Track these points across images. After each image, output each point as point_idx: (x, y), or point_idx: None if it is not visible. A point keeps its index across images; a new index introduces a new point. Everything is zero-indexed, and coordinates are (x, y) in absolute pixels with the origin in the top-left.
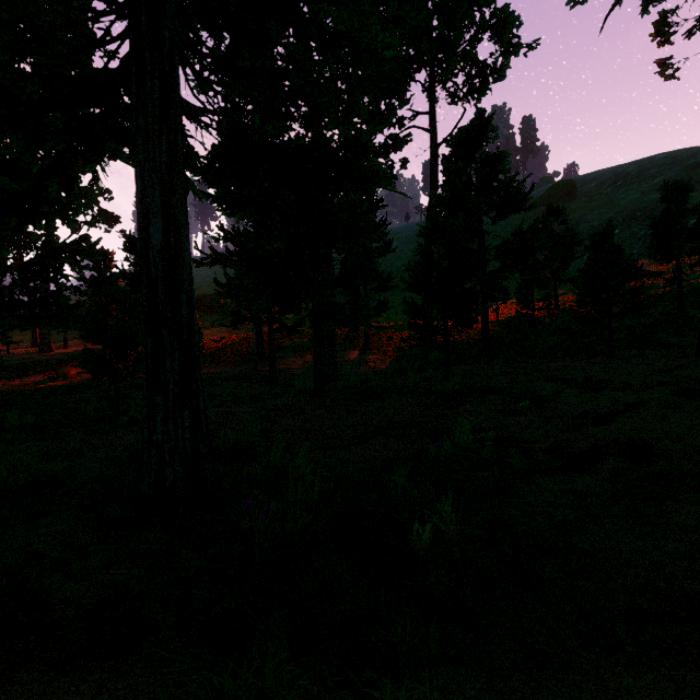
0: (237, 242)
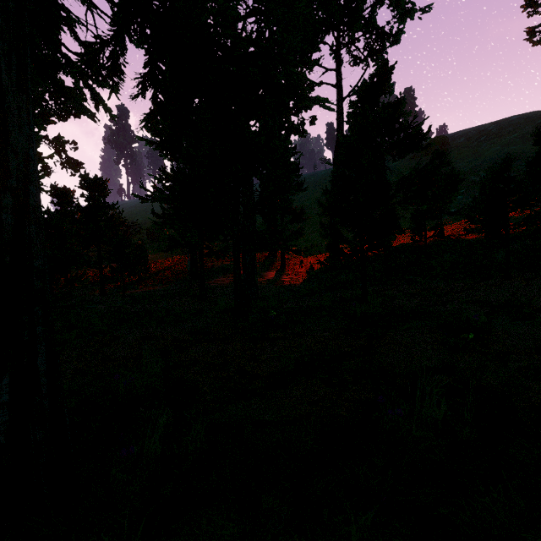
0: (171, 178)
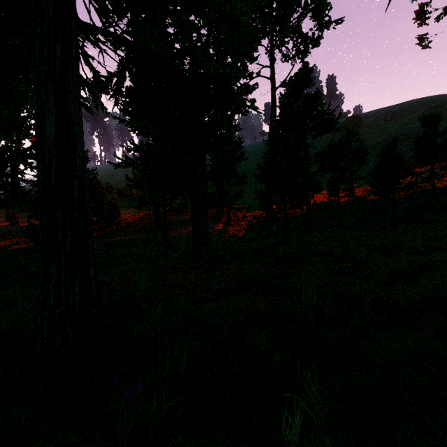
0: (141, 150)
